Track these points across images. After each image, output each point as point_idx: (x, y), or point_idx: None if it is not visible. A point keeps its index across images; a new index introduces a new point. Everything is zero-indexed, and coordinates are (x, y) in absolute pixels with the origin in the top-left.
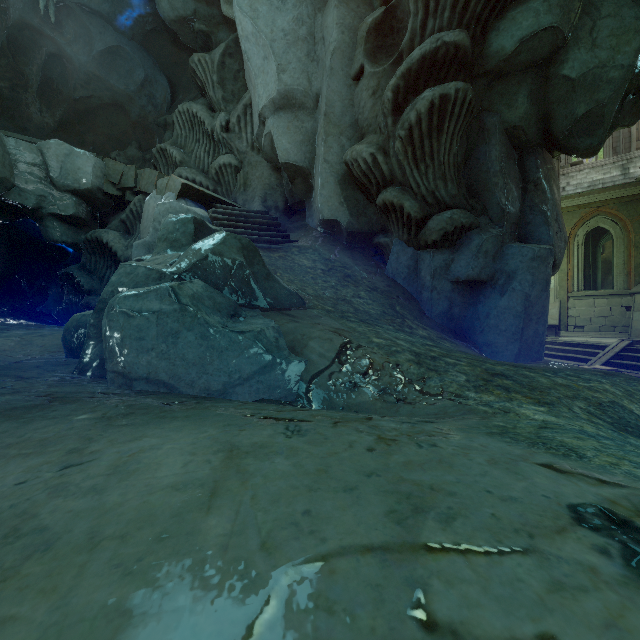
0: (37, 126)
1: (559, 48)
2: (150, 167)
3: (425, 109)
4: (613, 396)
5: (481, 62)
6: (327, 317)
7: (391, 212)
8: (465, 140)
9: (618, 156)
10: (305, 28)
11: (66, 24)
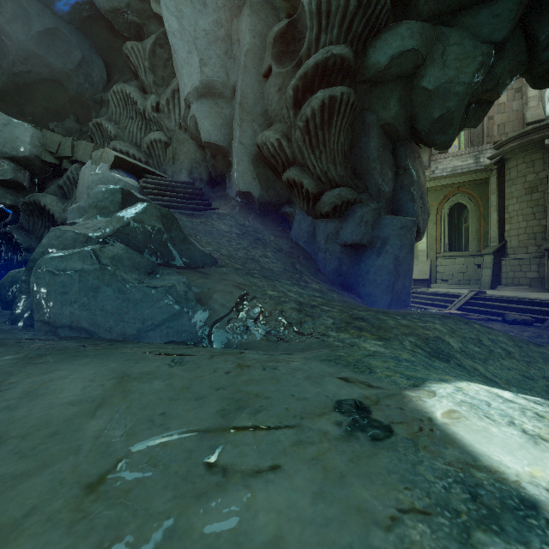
0: None
1: (420, 65)
2: (87, 138)
3: (318, 106)
4: (439, 333)
5: (362, 71)
6: (234, 274)
7: (294, 187)
8: (350, 132)
9: (472, 148)
10: (223, 30)
11: (5, 4)
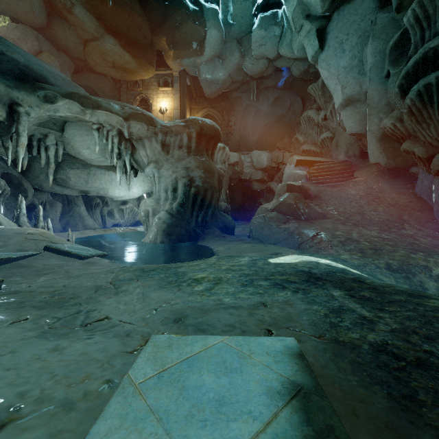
0: (251, 142)
1: None
2: (293, 146)
3: (414, 96)
4: (433, 264)
5: None
6: (330, 223)
7: (410, 154)
8: None
9: None
10: (356, 60)
11: (260, 97)
